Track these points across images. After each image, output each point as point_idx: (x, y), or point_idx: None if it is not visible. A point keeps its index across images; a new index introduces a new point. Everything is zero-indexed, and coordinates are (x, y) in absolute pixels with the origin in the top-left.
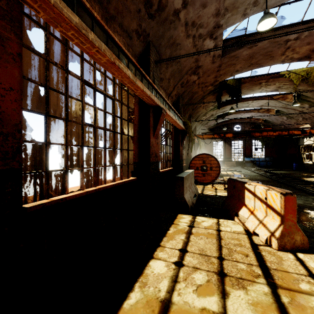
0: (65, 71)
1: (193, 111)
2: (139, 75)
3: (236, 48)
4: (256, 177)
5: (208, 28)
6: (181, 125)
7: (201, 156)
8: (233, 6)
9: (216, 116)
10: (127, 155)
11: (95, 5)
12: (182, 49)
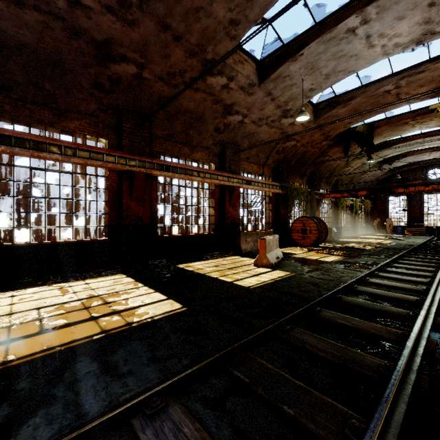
0: (171, 185)
1: (317, 167)
2: (209, 175)
3: (328, 110)
4: (398, 246)
5: (277, 115)
6: (274, 191)
7: (301, 219)
8: (290, 99)
9: (374, 163)
10: (209, 219)
11: (185, 147)
12: (260, 133)
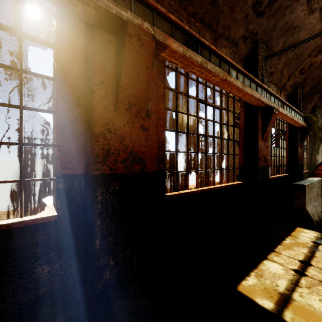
0: (186, 96)
1: (321, 100)
2: (247, 81)
3: None
4: None
5: None
6: (300, 122)
7: None
8: None
9: None
10: (232, 159)
11: (207, 32)
12: (302, 30)
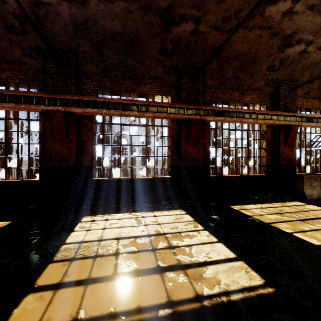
0: (222, 129)
1: None
2: (261, 116)
3: None
4: None
5: None
6: None
7: None
8: None
9: None
10: (259, 160)
11: (235, 92)
12: None
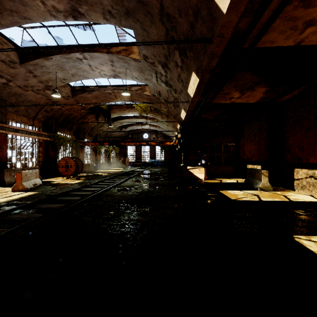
0: None
1: (81, 125)
2: None
3: (80, 93)
4: (121, 172)
5: (41, 87)
6: (42, 138)
7: (65, 158)
8: (50, 80)
9: (117, 126)
10: None
11: None
12: (28, 96)
